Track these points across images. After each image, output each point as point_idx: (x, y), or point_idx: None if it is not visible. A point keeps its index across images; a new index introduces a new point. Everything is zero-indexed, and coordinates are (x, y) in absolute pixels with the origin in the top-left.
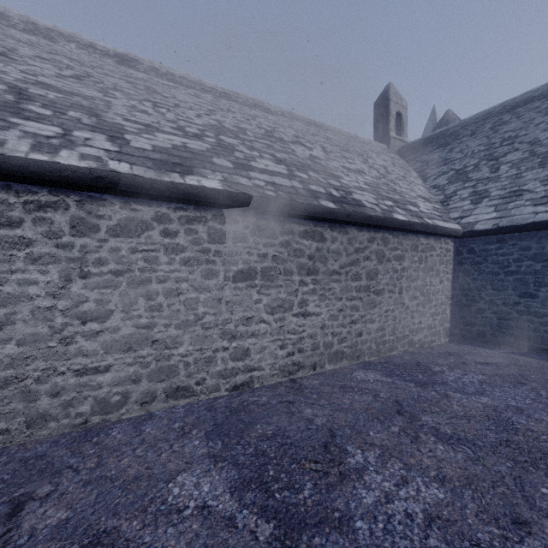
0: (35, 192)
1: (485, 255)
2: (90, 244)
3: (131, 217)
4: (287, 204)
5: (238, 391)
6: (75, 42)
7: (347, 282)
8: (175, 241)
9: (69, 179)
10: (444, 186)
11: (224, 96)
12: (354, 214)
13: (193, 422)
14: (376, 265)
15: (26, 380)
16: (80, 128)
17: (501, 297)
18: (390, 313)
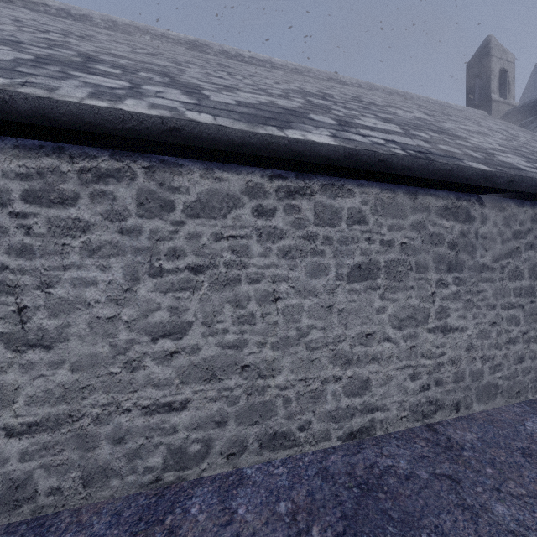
0: (93, 156)
1: None
2: (162, 228)
3: (214, 190)
4: (426, 165)
5: (354, 441)
6: (150, 34)
7: (502, 282)
8: (272, 224)
9: (135, 132)
10: None
11: (295, 72)
12: (520, 179)
13: (307, 504)
14: None
15: (83, 419)
16: (150, 83)
17: None
18: None
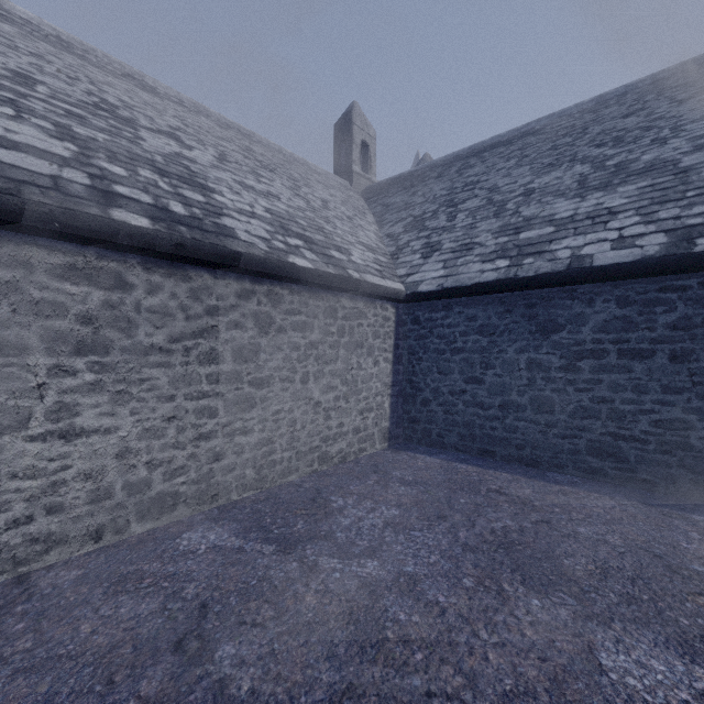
0: None
1: (430, 326)
2: None
3: None
4: None
5: None
6: None
7: (187, 368)
8: None
9: None
10: (399, 235)
11: (56, 42)
12: (196, 244)
13: None
14: (255, 336)
15: None
16: None
17: (447, 383)
18: (284, 415)
